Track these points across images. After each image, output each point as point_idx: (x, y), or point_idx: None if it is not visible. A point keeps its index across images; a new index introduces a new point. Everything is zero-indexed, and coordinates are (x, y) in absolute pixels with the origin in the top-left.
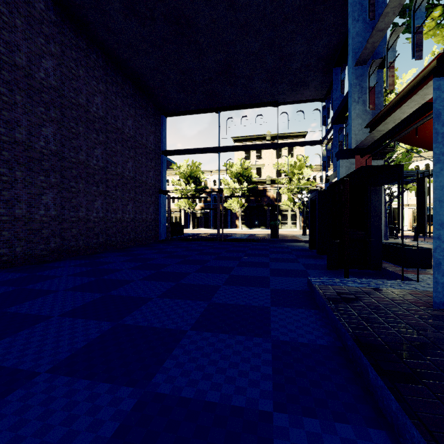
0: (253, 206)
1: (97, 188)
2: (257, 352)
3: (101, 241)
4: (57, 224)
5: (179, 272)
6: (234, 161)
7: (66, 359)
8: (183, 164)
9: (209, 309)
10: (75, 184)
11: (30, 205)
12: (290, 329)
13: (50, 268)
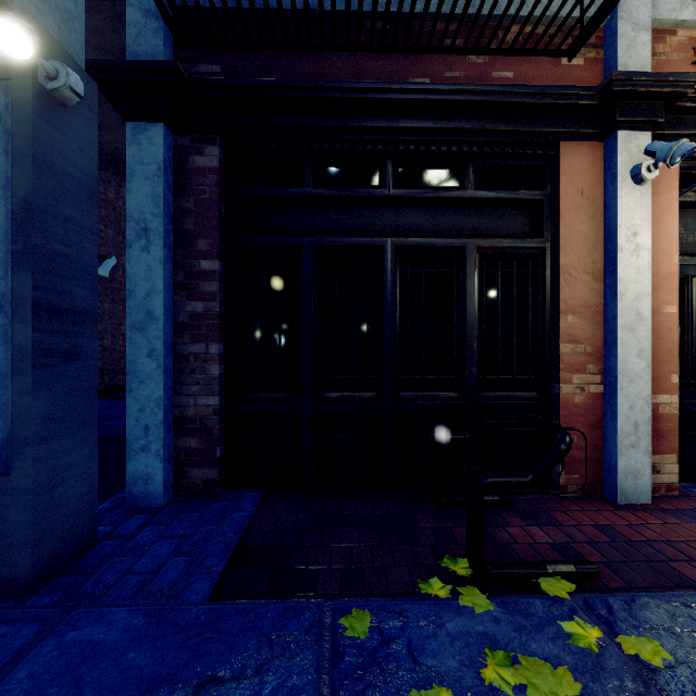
0: None
1: None
2: None
3: None
4: None
5: None
6: None
7: None
8: None
9: None
10: None
11: None
12: None
13: None
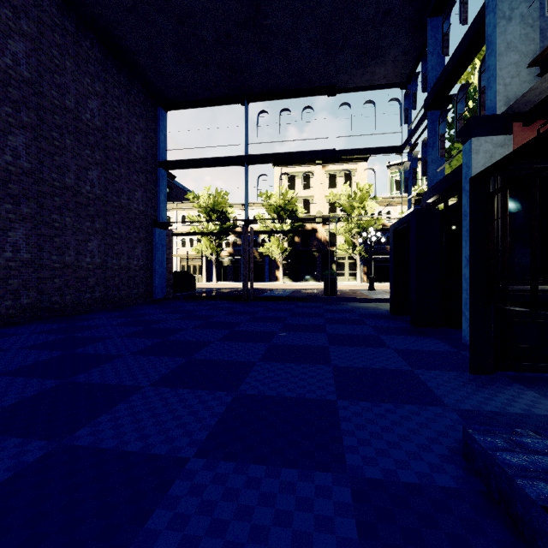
0: (299, 252)
1: (15, 207)
2: None
3: (26, 304)
4: None
5: (111, 388)
6: (274, 192)
7: None
8: (203, 193)
9: None
10: None
11: None
12: None
13: None
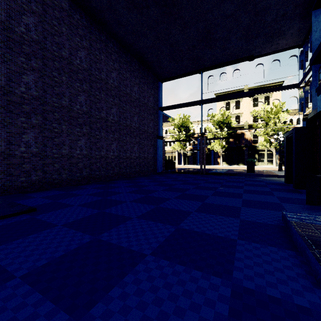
0: (232, 147)
1: (113, 135)
2: (211, 297)
3: (116, 172)
4: (87, 160)
5: (161, 198)
6: (216, 113)
7: (41, 266)
8: (176, 118)
9: (175, 235)
10: (98, 133)
11: (70, 147)
12: (257, 273)
13: (80, 189)
